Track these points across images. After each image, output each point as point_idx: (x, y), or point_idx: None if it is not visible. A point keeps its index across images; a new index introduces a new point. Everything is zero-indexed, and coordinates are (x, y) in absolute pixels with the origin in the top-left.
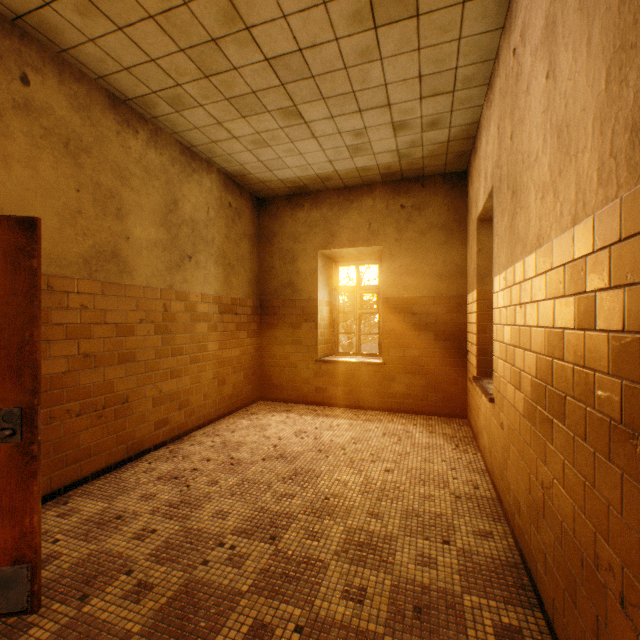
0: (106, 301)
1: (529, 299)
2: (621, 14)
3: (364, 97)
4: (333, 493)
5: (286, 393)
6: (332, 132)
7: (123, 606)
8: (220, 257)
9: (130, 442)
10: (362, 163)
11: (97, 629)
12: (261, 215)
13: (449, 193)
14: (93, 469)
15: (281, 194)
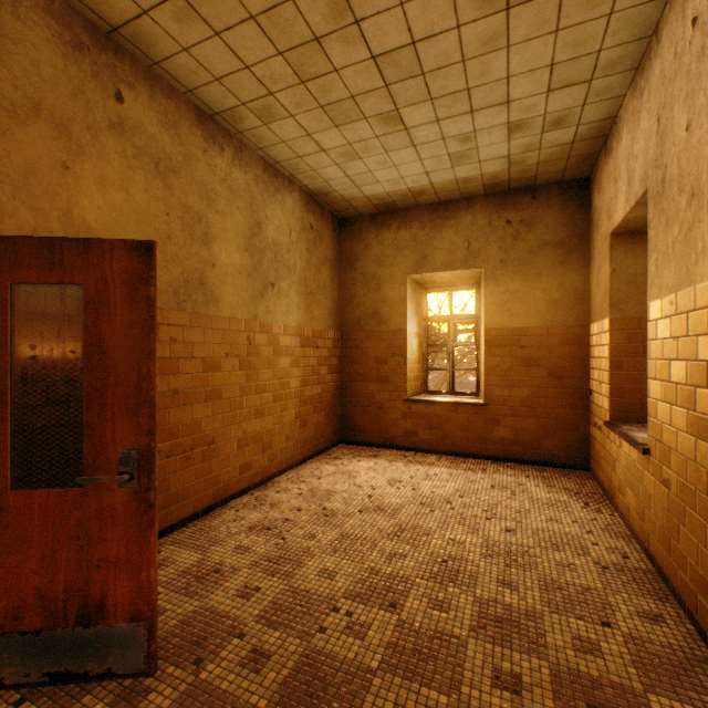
0: (193, 333)
1: None
2: None
3: (479, 94)
4: (450, 555)
5: (370, 436)
6: (434, 138)
7: (242, 675)
8: (301, 284)
9: (216, 487)
10: (463, 173)
11: (219, 700)
12: (342, 237)
13: (567, 204)
14: (181, 515)
15: (365, 213)
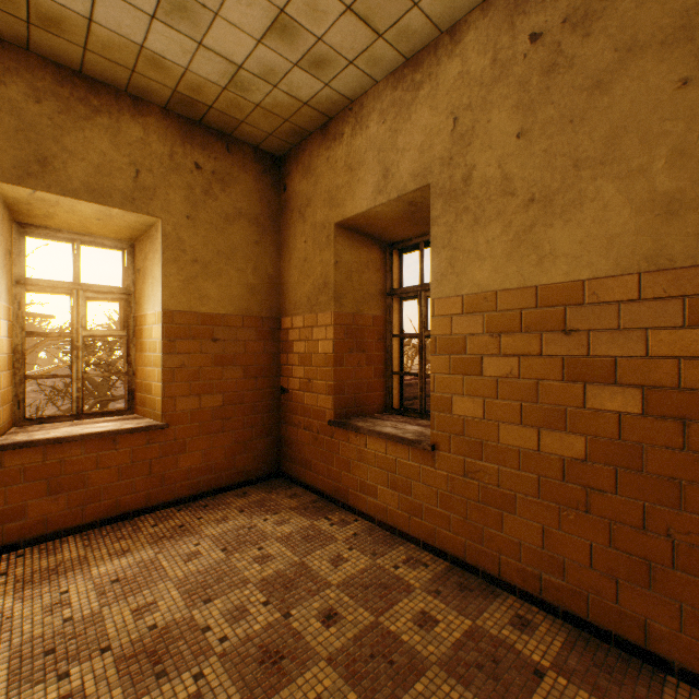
0: None
1: (610, 326)
2: None
3: None
4: None
5: None
6: None
7: None
8: None
9: None
10: (163, 45)
11: None
12: None
13: (262, 177)
14: None
15: None
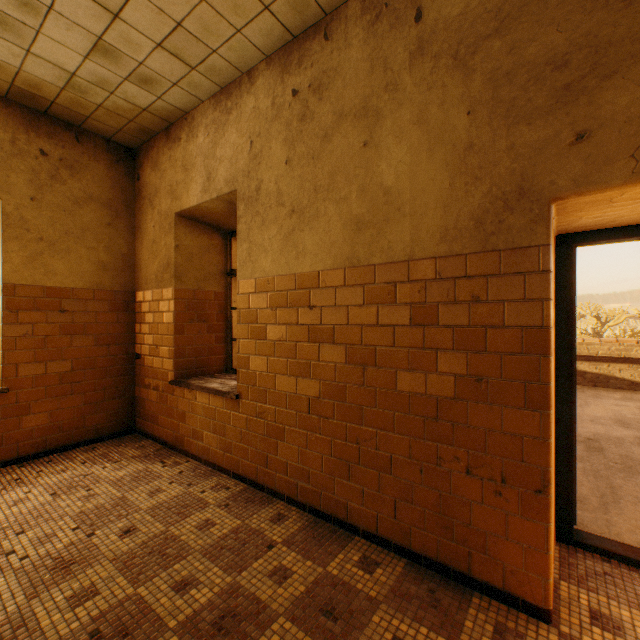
0: None
1: (332, 303)
2: (467, 156)
3: None
4: (93, 618)
5: None
6: None
7: None
8: None
9: None
10: None
11: None
12: None
13: (116, 166)
14: None
15: None
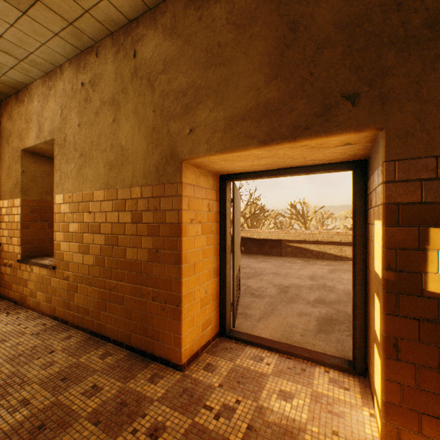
0: None
1: (99, 210)
2: (153, 134)
3: None
4: None
5: None
6: None
7: None
8: None
9: None
10: None
11: None
12: None
13: None
14: None
15: None
